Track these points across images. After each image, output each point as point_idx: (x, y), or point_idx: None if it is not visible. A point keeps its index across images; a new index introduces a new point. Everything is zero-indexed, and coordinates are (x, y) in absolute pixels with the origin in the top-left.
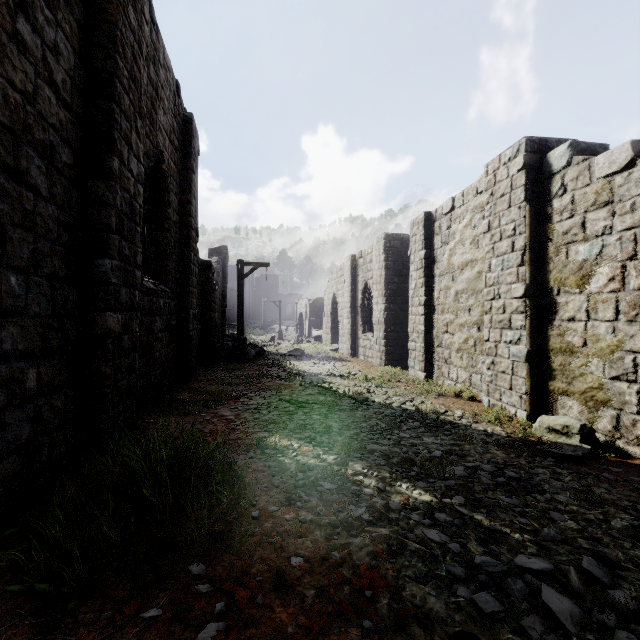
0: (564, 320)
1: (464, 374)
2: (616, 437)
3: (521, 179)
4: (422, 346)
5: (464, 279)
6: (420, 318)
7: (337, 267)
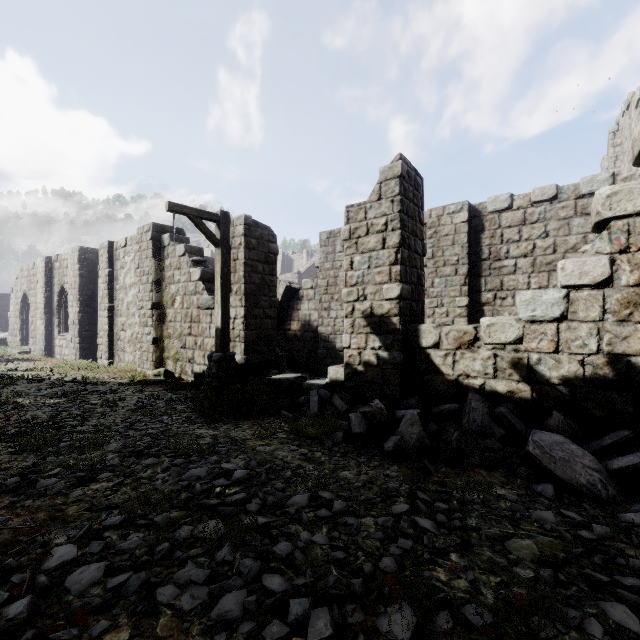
0: (169, 322)
1: (132, 357)
2: (182, 374)
3: (151, 245)
4: (107, 341)
5: (131, 294)
6: (106, 320)
7: (29, 265)
